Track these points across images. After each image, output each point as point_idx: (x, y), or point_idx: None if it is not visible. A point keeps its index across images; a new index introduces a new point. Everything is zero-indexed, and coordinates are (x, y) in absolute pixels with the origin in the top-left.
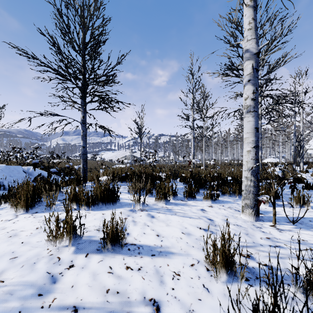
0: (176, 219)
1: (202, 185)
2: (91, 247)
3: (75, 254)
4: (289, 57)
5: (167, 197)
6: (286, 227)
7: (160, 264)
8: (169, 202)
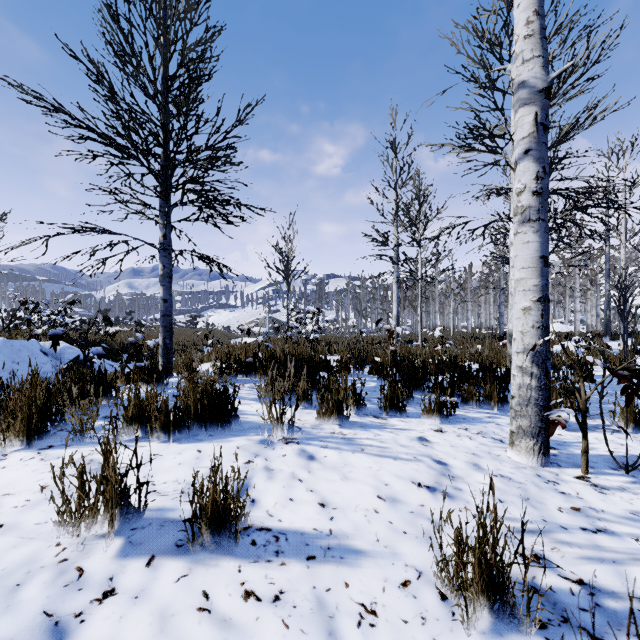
0: (364, 462)
1: (419, 381)
2: (164, 538)
3: (122, 559)
4: (603, 110)
5: (343, 410)
6: (613, 480)
7: (327, 584)
8: (349, 420)
